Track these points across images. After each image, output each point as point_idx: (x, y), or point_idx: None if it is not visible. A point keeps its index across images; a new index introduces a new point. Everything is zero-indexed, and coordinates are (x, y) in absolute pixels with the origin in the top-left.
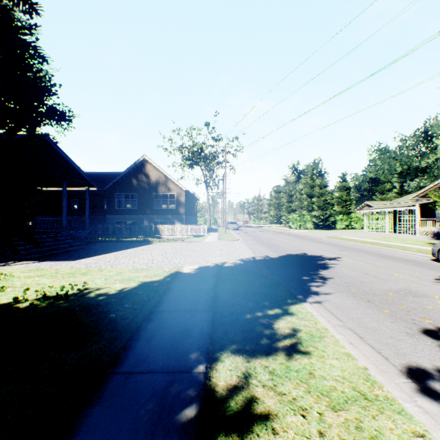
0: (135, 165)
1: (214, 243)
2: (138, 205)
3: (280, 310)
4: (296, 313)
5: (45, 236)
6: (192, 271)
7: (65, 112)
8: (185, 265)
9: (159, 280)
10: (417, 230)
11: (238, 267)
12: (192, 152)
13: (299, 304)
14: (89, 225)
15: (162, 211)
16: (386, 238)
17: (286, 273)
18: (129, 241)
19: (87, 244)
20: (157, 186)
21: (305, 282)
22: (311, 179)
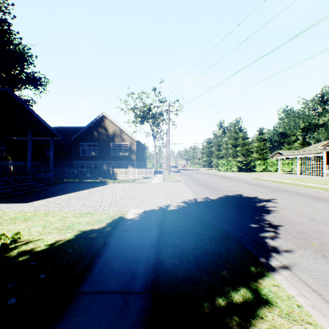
0: (95, 120)
1: (160, 184)
2: (98, 153)
3: (248, 291)
4: (274, 301)
5: (8, 179)
6: (136, 217)
7: (41, 78)
8: (130, 207)
9: (99, 229)
10: (324, 173)
11: (182, 212)
12: (142, 111)
13: (269, 278)
14: (58, 169)
15: (118, 157)
16: (301, 180)
17: (231, 219)
18: (88, 182)
19: (51, 185)
20: (114, 137)
21: (256, 231)
22: (235, 133)
